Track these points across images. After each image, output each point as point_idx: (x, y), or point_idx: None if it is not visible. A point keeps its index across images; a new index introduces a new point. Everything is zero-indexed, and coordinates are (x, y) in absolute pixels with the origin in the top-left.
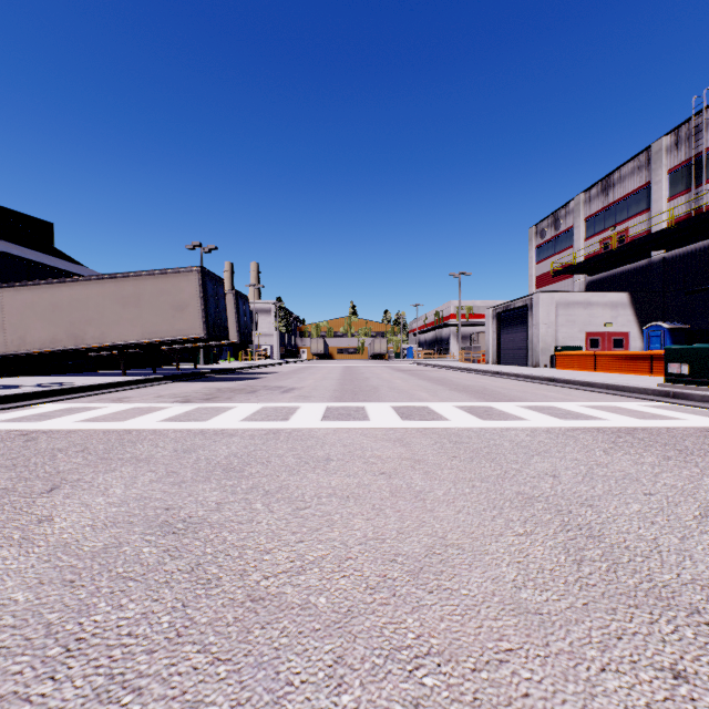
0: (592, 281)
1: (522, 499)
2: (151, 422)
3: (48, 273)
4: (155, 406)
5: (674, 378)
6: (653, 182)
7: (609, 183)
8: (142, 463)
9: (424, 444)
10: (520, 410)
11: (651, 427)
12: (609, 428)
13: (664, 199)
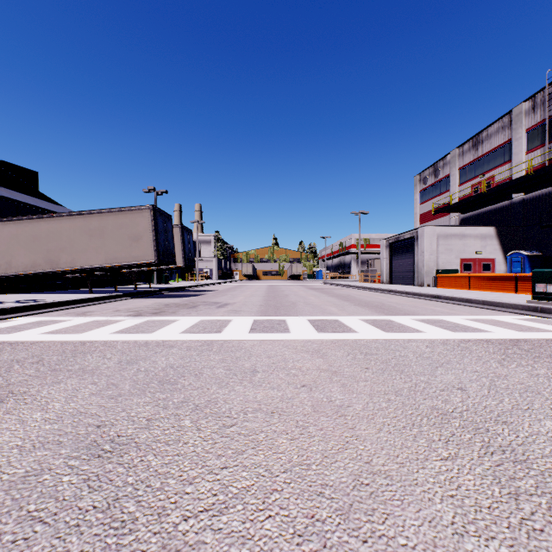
0: (464, 218)
1: (437, 414)
2: (104, 334)
3: (33, 211)
4: (111, 319)
5: (540, 296)
6: (514, 138)
7: (479, 140)
8: (87, 375)
9: (339, 356)
10: (415, 323)
11: (532, 338)
12: (496, 339)
13: (523, 152)
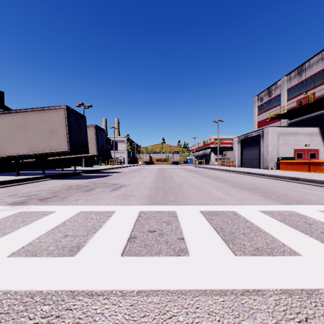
0: (291, 123)
1: None
2: None
3: None
4: None
5: None
6: None
7: (302, 69)
8: None
9: None
10: None
11: None
12: None
13: None
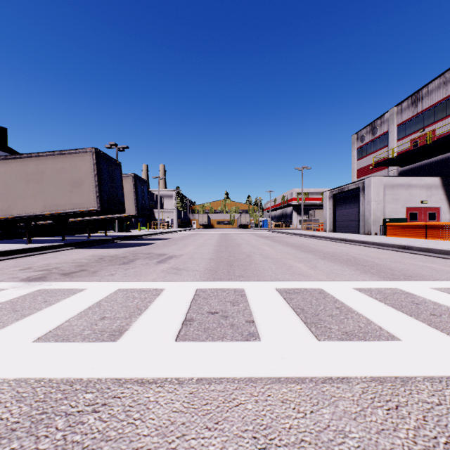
0: (403, 171)
1: None
2: None
3: None
4: None
5: None
6: None
7: (418, 97)
8: None
9: None
10: None
11: None
12: None
13: None
